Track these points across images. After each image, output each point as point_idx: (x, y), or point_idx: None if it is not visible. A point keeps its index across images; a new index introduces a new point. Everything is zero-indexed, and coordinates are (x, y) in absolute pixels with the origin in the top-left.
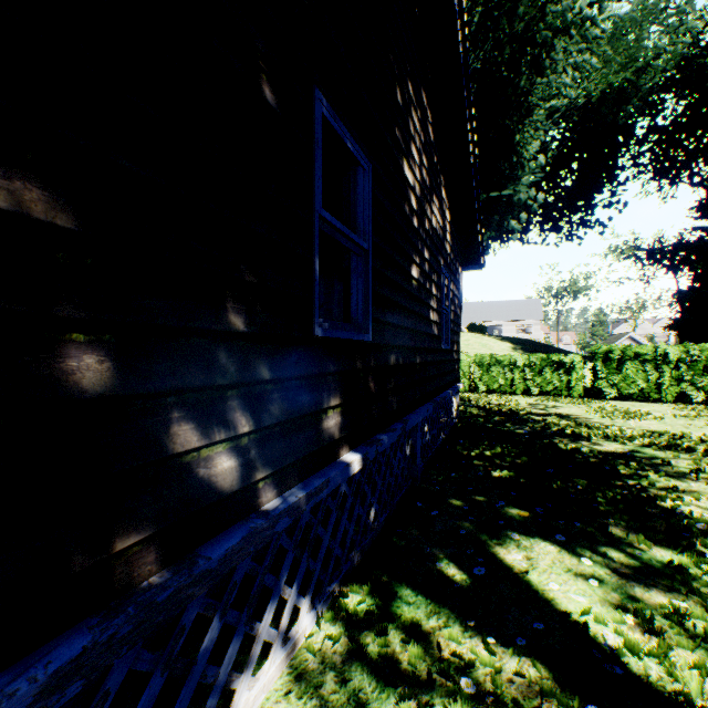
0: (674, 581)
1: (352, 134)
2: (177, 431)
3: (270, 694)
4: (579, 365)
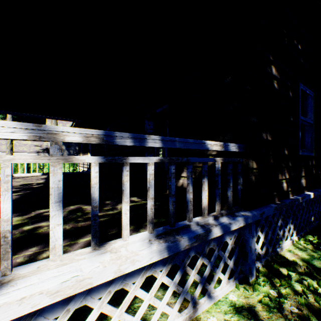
0: None
1: (307, 87)
2: (278, 175)
3: (289, 247)
4: None
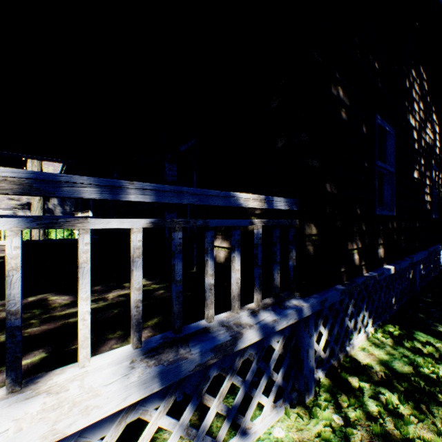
0: None
1: (387, 122)
2: (348, 244)
3: (362, 344)
4: None
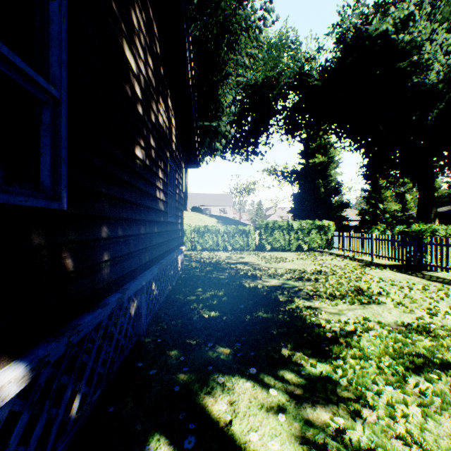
0: (327, 391)
1: None
2: None
3: None
4: (253, 232)
